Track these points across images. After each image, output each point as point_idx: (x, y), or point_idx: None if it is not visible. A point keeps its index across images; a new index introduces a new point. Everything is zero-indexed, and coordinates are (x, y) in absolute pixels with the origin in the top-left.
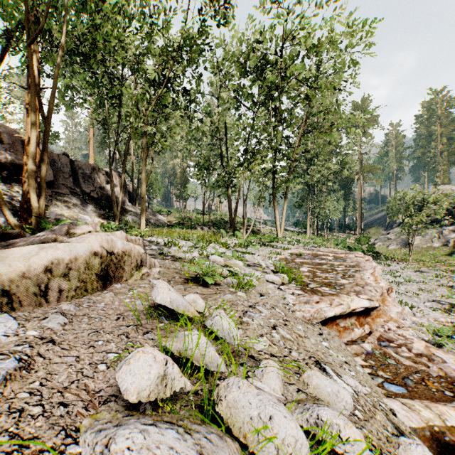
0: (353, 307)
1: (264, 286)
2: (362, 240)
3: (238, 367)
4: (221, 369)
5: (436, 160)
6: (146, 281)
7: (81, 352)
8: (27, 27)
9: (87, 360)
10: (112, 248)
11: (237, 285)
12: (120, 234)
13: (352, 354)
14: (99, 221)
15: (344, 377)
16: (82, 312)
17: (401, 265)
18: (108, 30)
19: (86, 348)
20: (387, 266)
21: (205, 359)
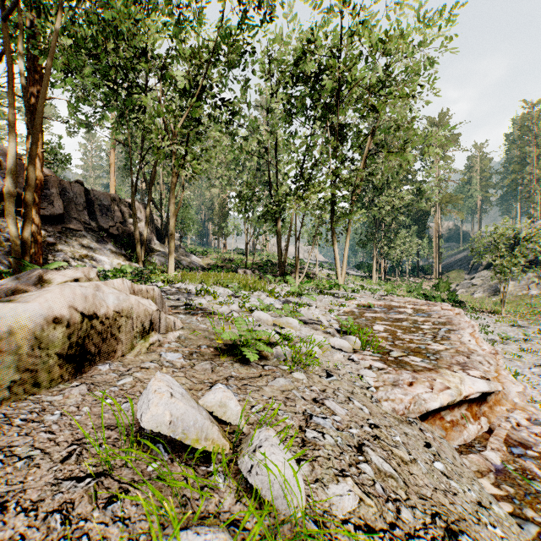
0: (466, 393)
1: (329, 357)
2: (441, 286)
3: None
4: None
5: (532, 188)
6: (154, 355)
7: None
8: None
9: None
10: (95, 308)
11: (291, 358)
12: (121, 284)
13: (473, 472)
14: (118, 263)
15: None
16: (2, 441)
17: (492, 318)
18: (118, 9)
19: None
20: (474, 319)
21: None
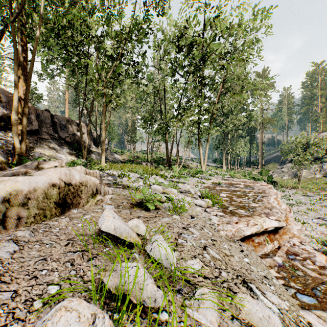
0: (266, 227)
1: (193, 209)
2: (263, 173)
3: (175, 294)
4: (159, 303)
5: (317, 114)
6: (99, 206)
7: (21, 285)
8: (10, 8)
9: (24, 295)
10: (70, 180)
11: (172, 209)
12: (80, 169)
13: (267, 266)
14: (71, 159)
15: (267, 294)
16: (36, 238)
17: (292, 191)
18: (74, 13)
19: (27, 280)
20: (282, 191)
21: (142, 293)
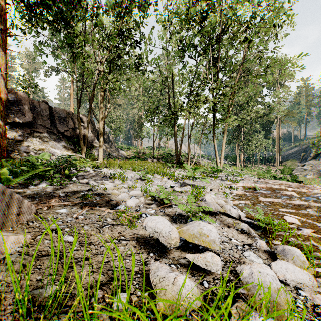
0: None
1: None
2: (285, 171)
3: None
4: None
5: None
6: None
7: None
8: None
9: None
10: None
11: None
12: None
13: None
14: (67, 154)
15: None
16: None
17: None
18: None
19: None
20: None
21: None
